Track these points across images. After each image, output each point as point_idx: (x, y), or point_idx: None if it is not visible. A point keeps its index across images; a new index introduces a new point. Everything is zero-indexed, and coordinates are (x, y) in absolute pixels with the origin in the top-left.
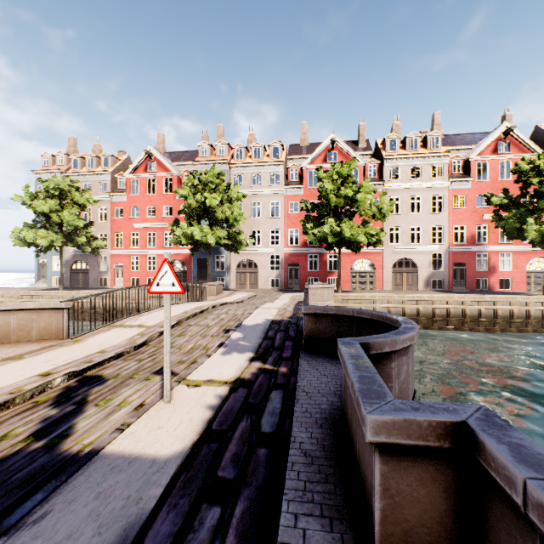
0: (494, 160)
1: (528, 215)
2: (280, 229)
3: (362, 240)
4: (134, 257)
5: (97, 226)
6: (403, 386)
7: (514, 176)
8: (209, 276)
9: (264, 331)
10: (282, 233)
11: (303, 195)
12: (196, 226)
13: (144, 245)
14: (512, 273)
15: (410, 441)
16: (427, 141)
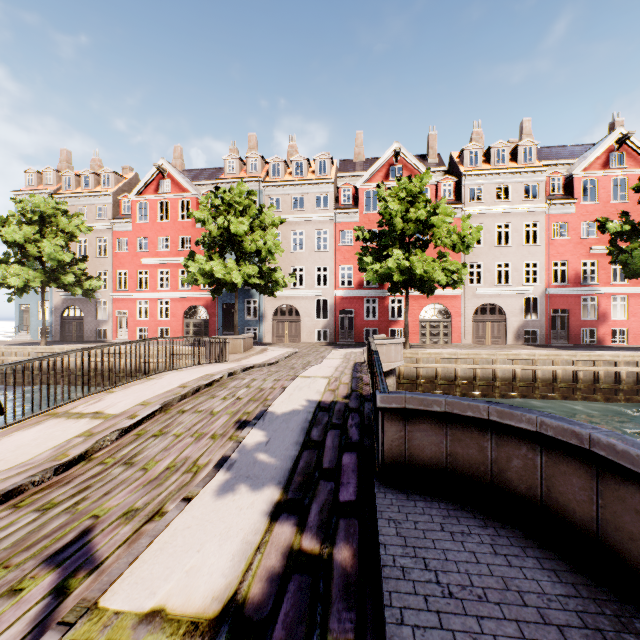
0: (604, 176)
1: None
2: (328, 266)
3: (439, 279)
4: (142, 301)
5: (94, 262)
6: None
7: (631, 197)
8: (236, 327)
9: (305, 426)
10: (331, 271)
11: (358, 221)
12: (217, 260)
13: (155, 286)
14: (628, 322)
15: None
16: (517, 153)
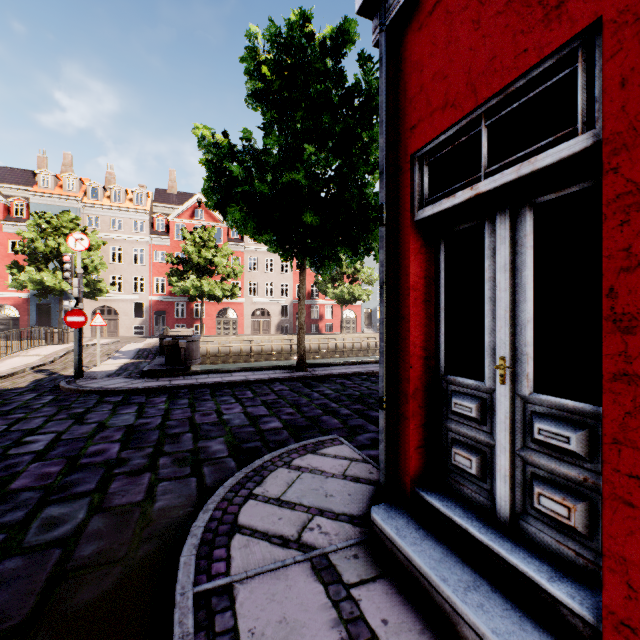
0: None
1: (330, 282)
2: (145, 277)
3: (219, 294)
4: None
5: None
6: (190, 353)
7: None
8: (60, 323)
9: (136, 352)
10: (148, 281)
11: (170, 245)
12: (48, 272)
13: None
14: (333, 320)
15: (171, 344)
16: None
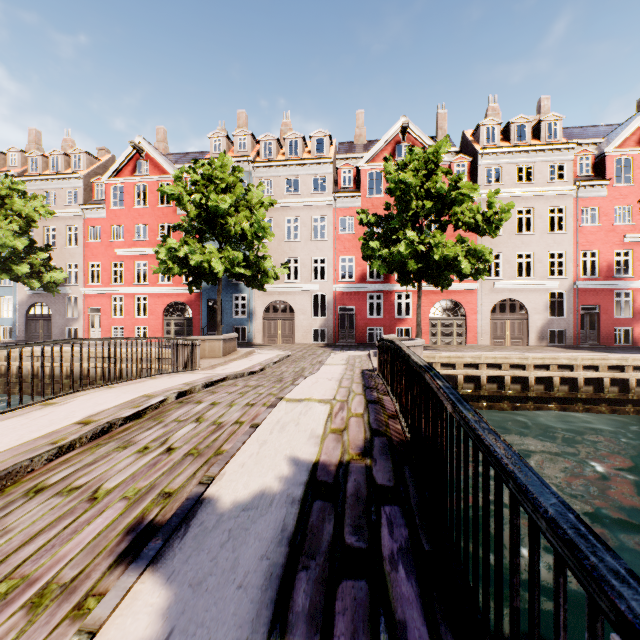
0: None
1: None
2: (326, 257)
3: (462, 267)
4: (117, 297)
5: (63, 253)
6: None
7: None
8: (218, 325)
9: (277, 564)
10: (330, 262)
11: (360, 207)
12: (193, 245)
13: (131, 280)
14: None
15: None
16: (540, 129)
